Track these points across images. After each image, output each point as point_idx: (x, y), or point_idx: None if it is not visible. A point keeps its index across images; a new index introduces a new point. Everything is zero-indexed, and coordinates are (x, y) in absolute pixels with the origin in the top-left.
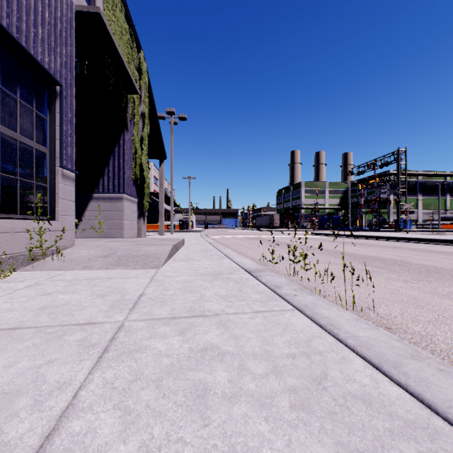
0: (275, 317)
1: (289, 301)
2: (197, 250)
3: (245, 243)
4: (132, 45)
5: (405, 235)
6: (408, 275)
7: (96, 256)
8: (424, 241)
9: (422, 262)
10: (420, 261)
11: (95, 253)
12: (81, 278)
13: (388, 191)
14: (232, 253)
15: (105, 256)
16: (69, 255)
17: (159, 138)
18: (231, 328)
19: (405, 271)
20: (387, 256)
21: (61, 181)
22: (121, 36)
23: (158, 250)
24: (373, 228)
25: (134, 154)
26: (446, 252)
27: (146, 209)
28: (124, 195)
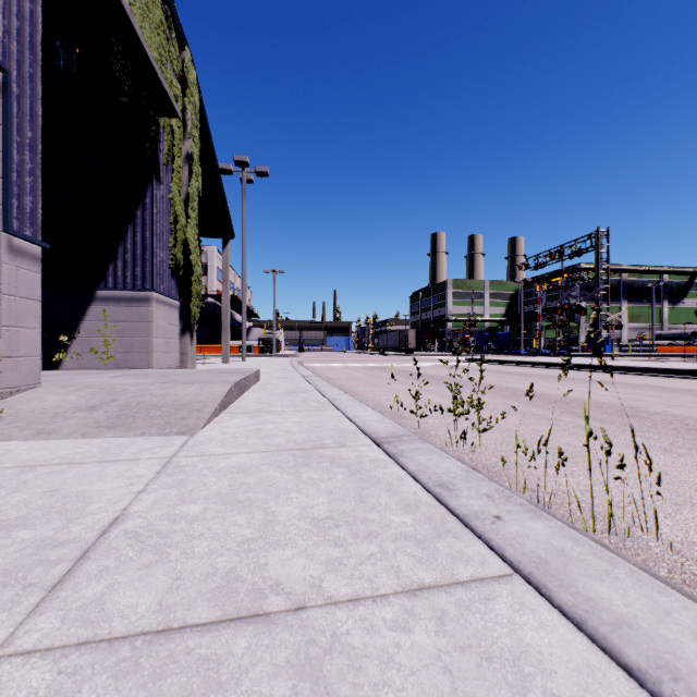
0: (471, 617)
1: (491, 542)
2: (279, 390)
3: (363, 375)
4: (168, 34)
5: (612, 362)
6: (662, 437)
7: (74, 408)
8: (645, 371)
9: (668, 410)
10: (662, 408)
11: (74, 401)
12: (5, 464)
13: (579, 295)
14: (342, 396)
15: (91, 407)
16: (17, 406)
17: (221, 202)
18: (339, 692)
19: (651, 428)
20: (603, 399)
21: (8, 260)
22: (146, 12)
23: (203, 393)
24: (557, 352)
25: (172, 224)
26: (691, 390)
27: (195, 320)
28: (152, 293)
